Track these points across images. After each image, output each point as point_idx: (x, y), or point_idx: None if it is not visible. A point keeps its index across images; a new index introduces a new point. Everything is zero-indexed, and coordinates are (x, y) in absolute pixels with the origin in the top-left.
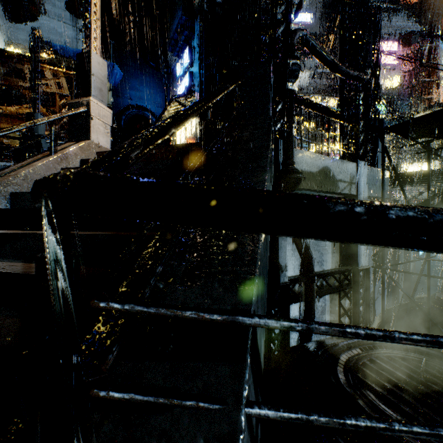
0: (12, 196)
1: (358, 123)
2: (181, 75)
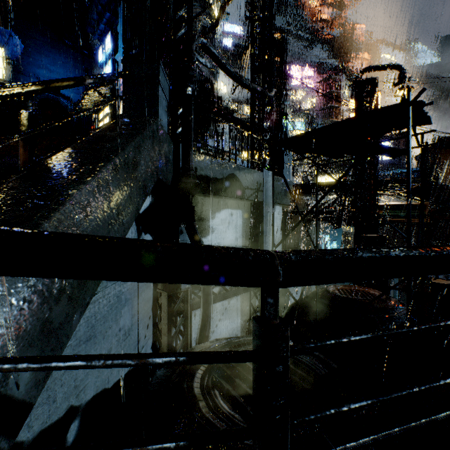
0: None
1: (265, 135)
2: (104, 62)
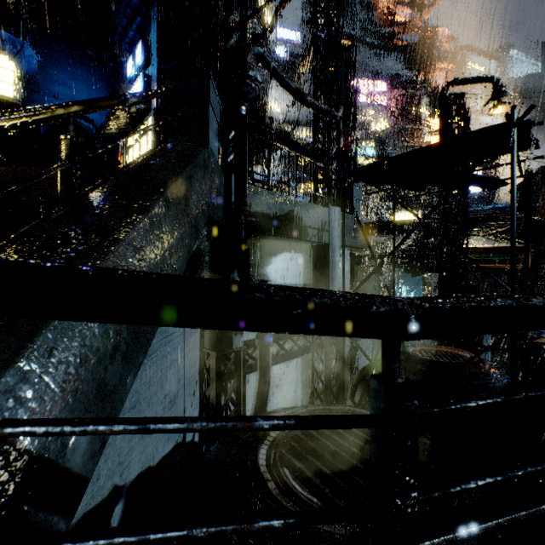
0: None
1: (331, 164)
2: (133, 77)
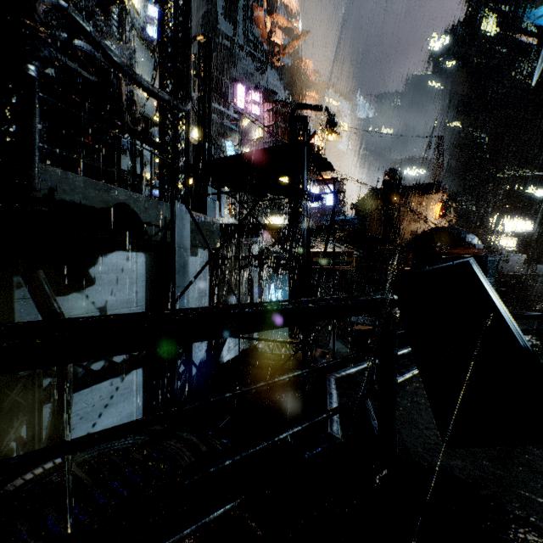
0: None
1: (177, 159)
2: None
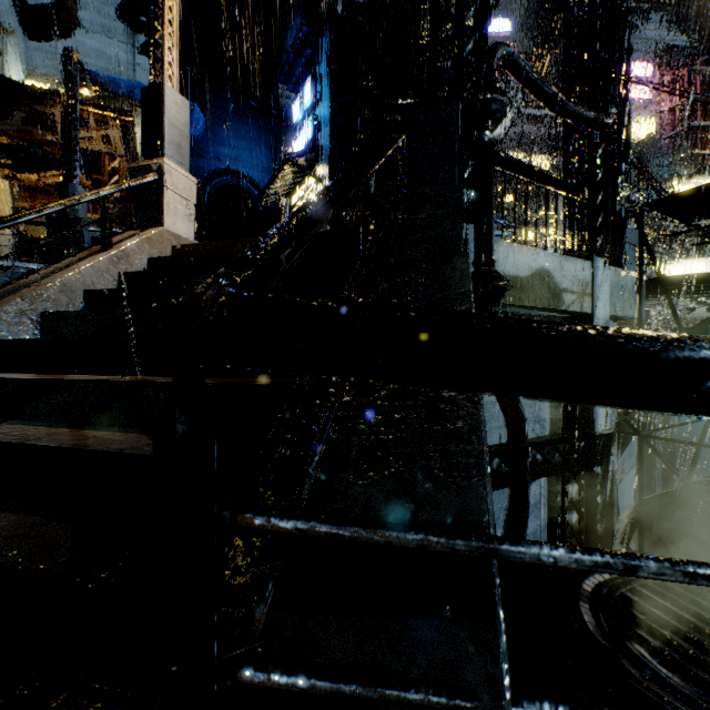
0: (44, 318)
1: (595, 196)
2: (300, 122)
